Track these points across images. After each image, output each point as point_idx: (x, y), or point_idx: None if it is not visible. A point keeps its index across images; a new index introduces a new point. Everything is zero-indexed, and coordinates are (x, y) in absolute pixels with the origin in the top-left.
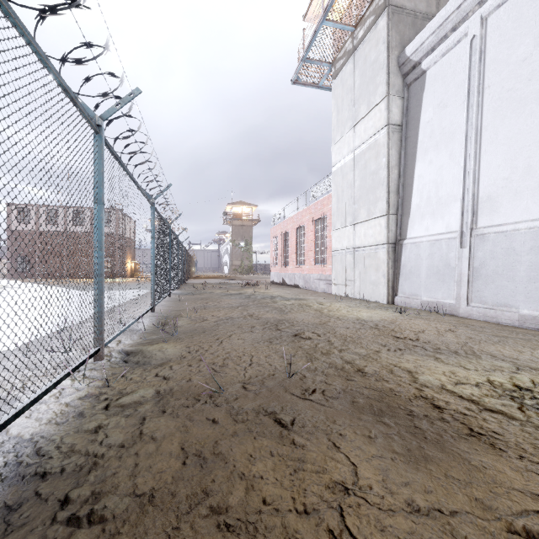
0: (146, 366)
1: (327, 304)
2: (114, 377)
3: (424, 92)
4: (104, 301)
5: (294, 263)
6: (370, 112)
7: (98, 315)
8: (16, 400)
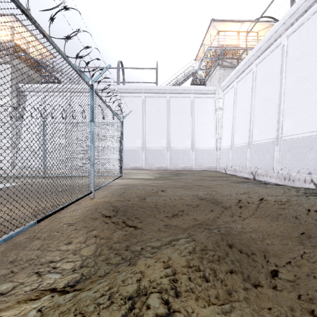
0: None
1: None
2: None
3: (26, 102)
4: None
5: None
6: (1, 96)
7: None
8: None
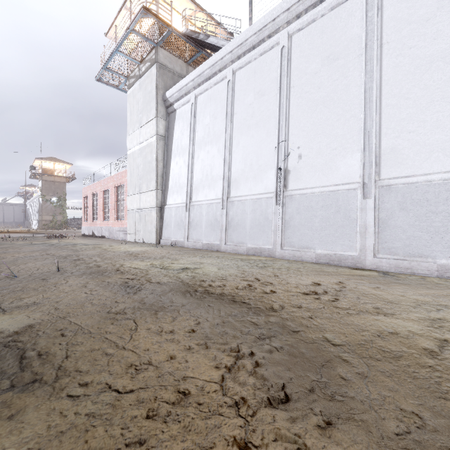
0: None
1: (115, 246)
2: None
3: (175, 121)
4: None
5: (102, 218)
6: (148, 122)
7: None
8: None
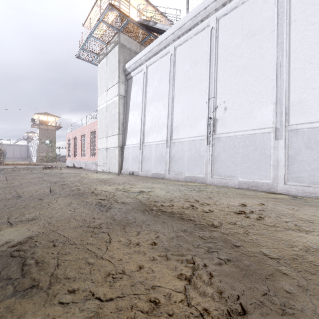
0: None
1: (90, 174)
2: None
3: (132, 85)
4: None
5: (80, 155)
6: (112, 86)
7: None
8: None
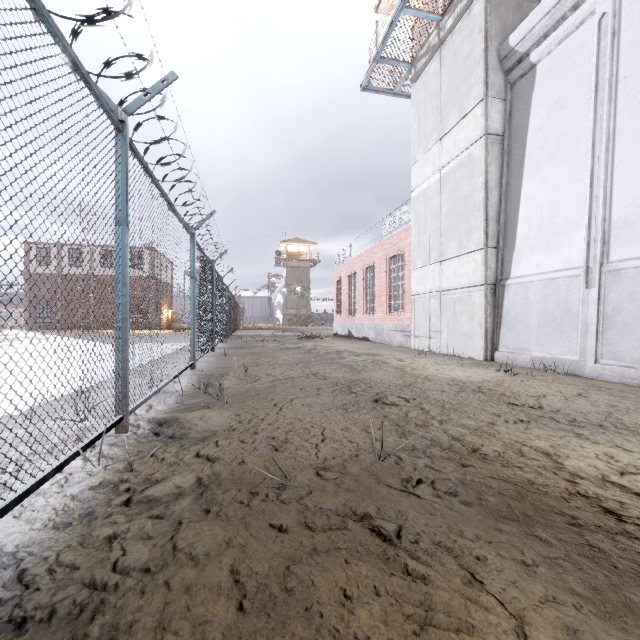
0: (183, 441)
1: (408, 361)
2: (141, 457)
3: (534, 91)
4: (128, 353)
5: (363, 310)
6: (461, 120)
7: (121, 372)
8: (5, 489)
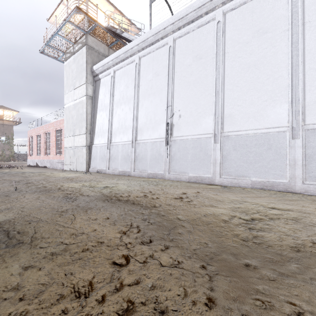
0: None
1: (55, 173)
2: None
3: (100, 87)
4: None
5: (44, 153)
6: (80, 86)
7: None
8: None
